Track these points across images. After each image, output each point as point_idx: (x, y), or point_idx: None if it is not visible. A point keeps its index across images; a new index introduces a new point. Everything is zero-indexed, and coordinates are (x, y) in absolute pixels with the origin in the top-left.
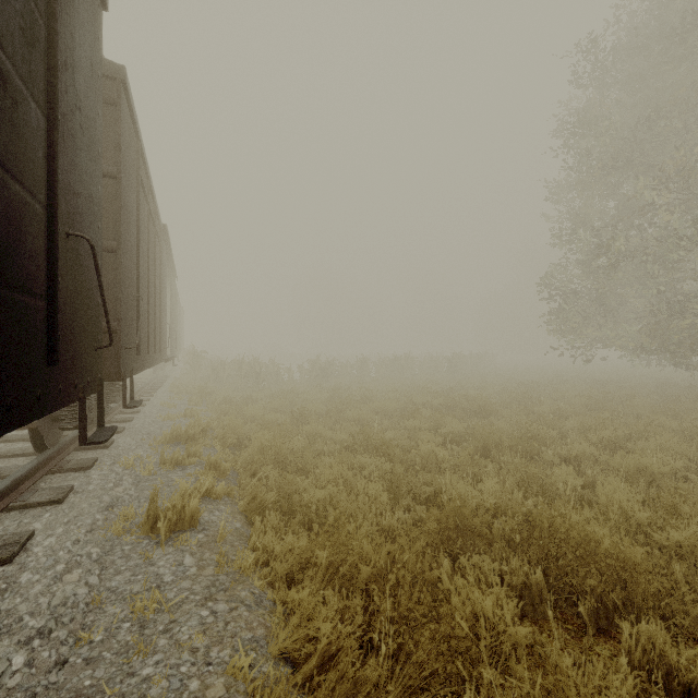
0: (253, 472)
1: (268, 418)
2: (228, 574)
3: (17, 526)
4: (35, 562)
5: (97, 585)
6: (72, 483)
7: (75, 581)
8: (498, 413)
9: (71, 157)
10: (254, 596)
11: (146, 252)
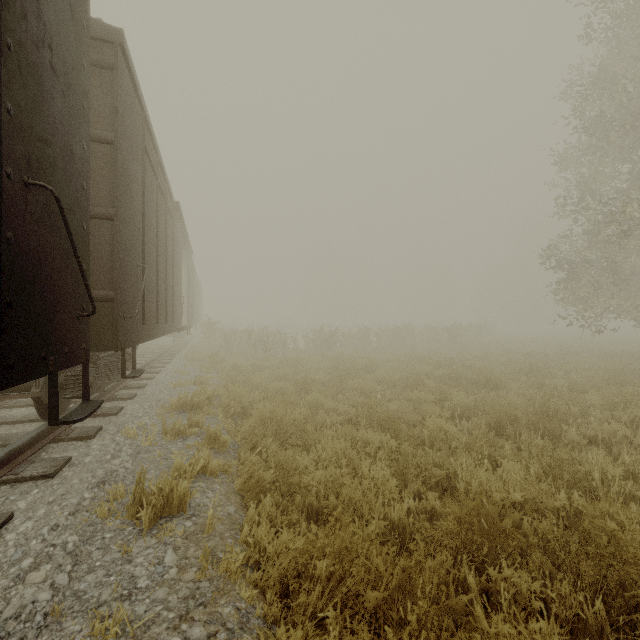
0: (253, 445)
1: (273, 386)
2: (212, 579)
3: (2, 504)
4: (1, 554)
5: (64, 586)
6: (71, 454)
7: (39, 583)
8: (506, 386)
9: (34, 97)
10: (239, 613)
11: (155, 225)
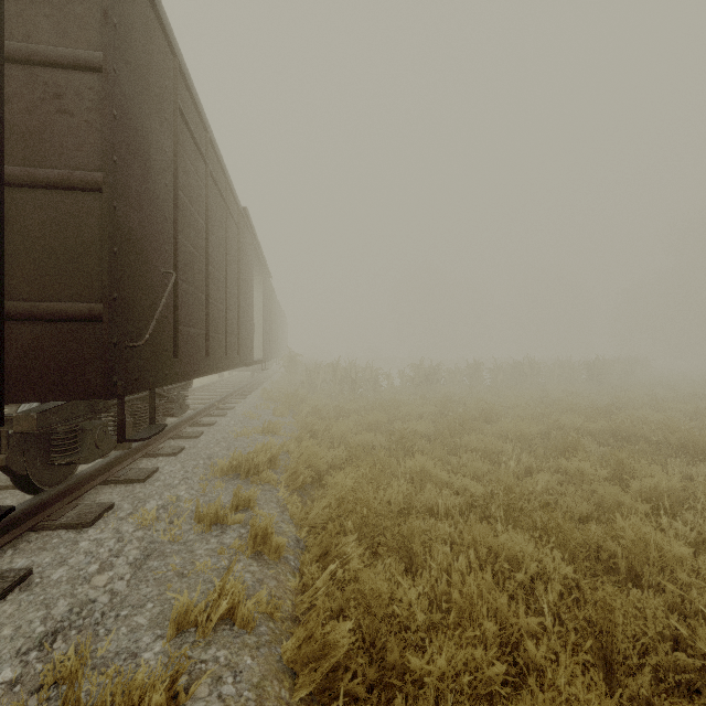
0: (324, 549)
1: (360, 440)
2: None
3: None
4: None
5: None
6: (41, 559)
7: None
8: None
9: None
10: None
11: (204, 226)
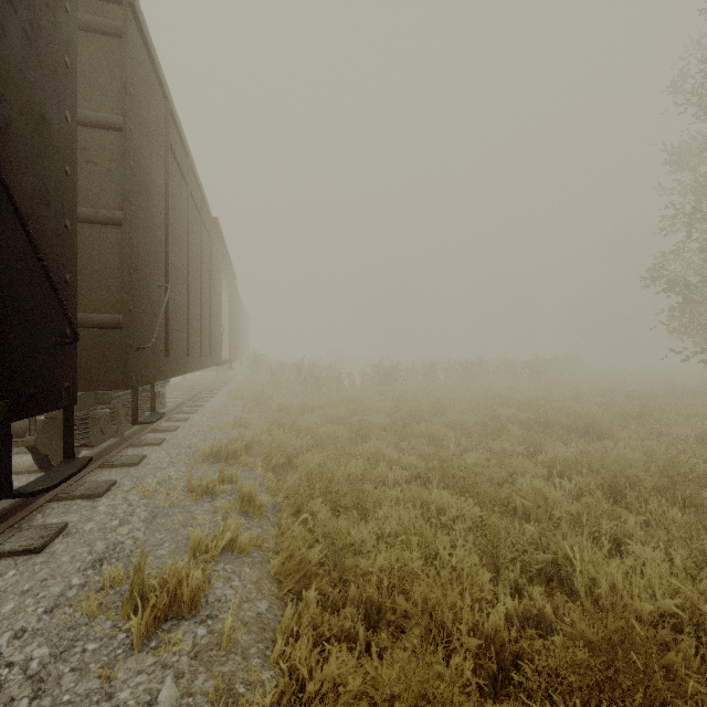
0: (297, 508)
1: (324, 430)
2: None
3: None
4: None
5: None
6: (70, 518)
7: None
8: (612, 434)
9: None
10: None
11: (185, 240)
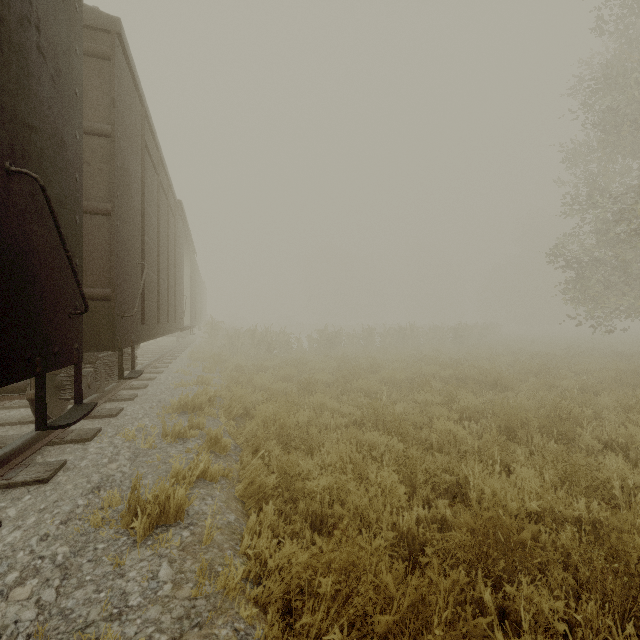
0: (255, 448)
1: (276, 387)
2: (208, 596)
3: None
4: None
5: (50, 603)
6: (67, 457)
7: (23, 600)
8: (515, 387)
9: (18, 78)
10: (238, 635)
11: (156, 223)
